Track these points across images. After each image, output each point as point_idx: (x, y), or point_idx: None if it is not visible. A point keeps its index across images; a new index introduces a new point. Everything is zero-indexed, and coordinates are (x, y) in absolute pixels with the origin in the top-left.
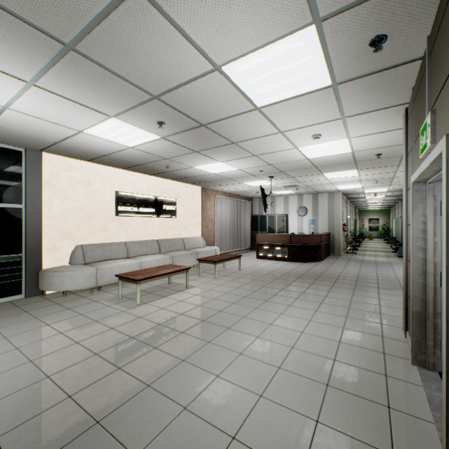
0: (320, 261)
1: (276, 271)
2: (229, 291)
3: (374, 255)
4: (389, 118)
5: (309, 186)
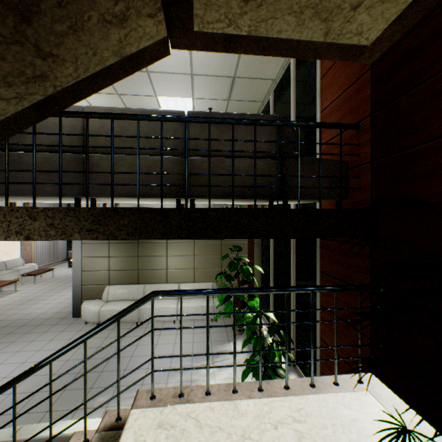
0: None
1: None
2: (45, 288)
3: None
4: None
5: None
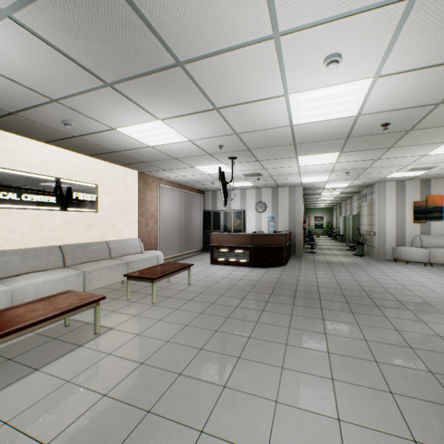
0: (285, 265)
1: (239, 283)
2: (173, 336)
3: (334, 254)
4: None
5: (273, 176)
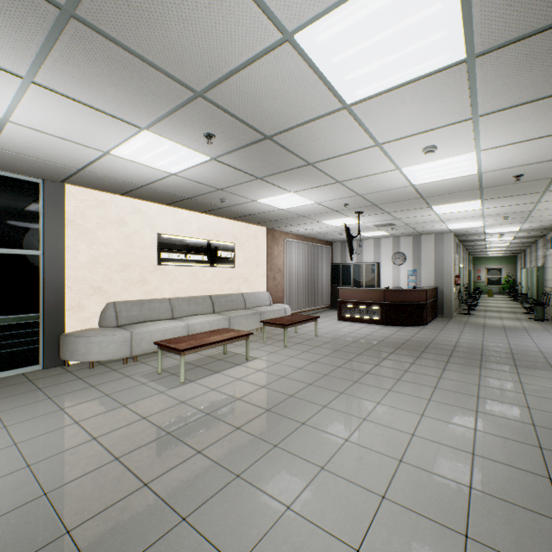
0: (424, 325)
1: (366, 338)
2: (304, 366)
3: (500, 317)
4: (547, 116)
5: (410, 224)
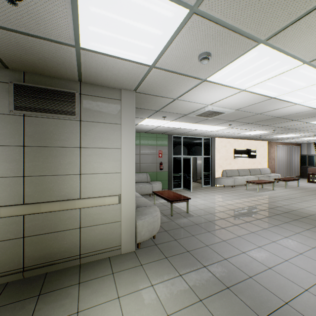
0: None
1: None
2: (298, 193)
3: None
4: None
5: None
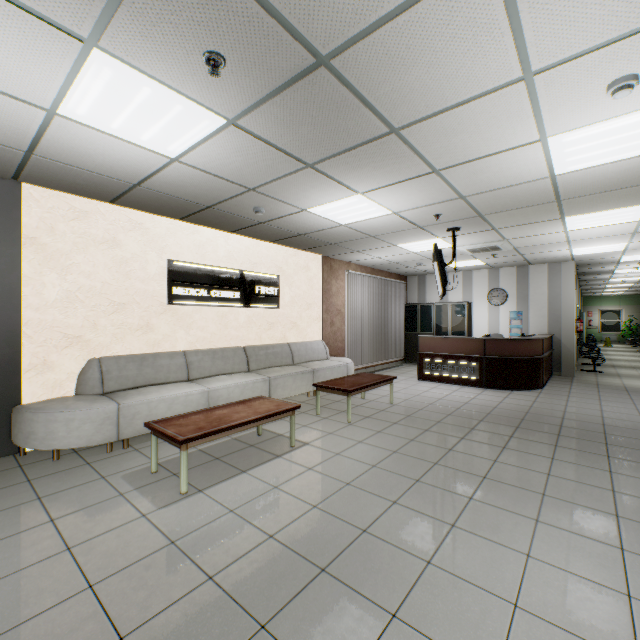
0: (541, 388)
1: (464, 408)
2: (379, 461)
3: None
4: None
5: (520, 249)
